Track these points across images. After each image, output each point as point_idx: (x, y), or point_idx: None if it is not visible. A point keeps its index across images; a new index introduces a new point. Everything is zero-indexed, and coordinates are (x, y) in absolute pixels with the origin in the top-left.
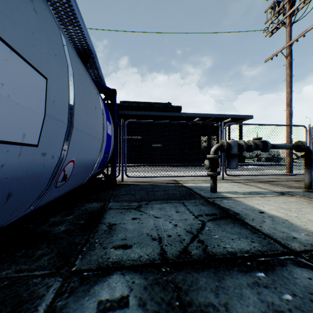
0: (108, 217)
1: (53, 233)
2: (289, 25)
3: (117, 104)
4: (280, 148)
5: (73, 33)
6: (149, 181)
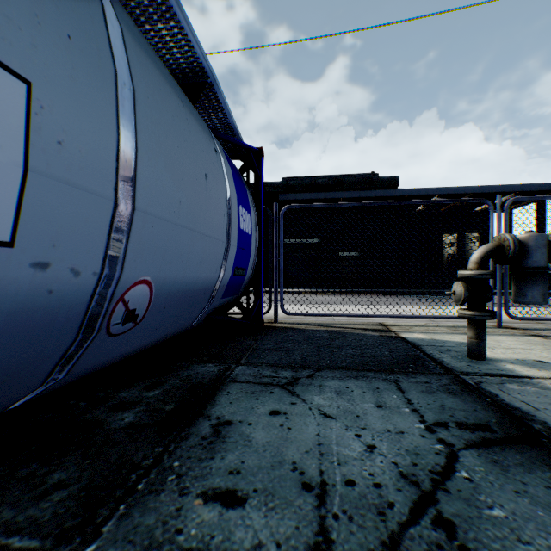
0: (223, 403)
1: (107, 427)
2: None
3: (277, 184)
4: None
5: (167, 38)
6: (327, 324)
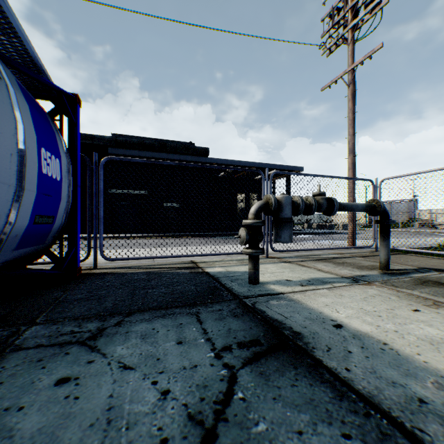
0: None
1: None
2: (353, 41)
3: (106, 138)
4: (350, 210)
5: None
6: (147, 266)
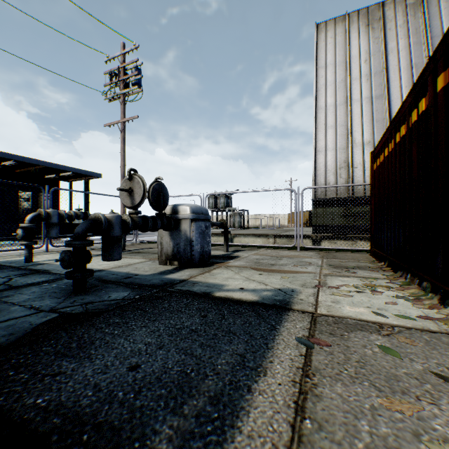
0: None
1: None
2: (124, 103)
3: None
4: None
5: None
6: None
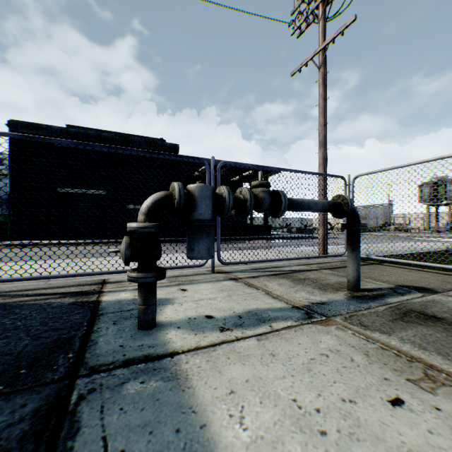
0: None
1: None
2: (324, 17)
3: (55, 128)
4: (307, 209)
5: None
6: (22, 291)
